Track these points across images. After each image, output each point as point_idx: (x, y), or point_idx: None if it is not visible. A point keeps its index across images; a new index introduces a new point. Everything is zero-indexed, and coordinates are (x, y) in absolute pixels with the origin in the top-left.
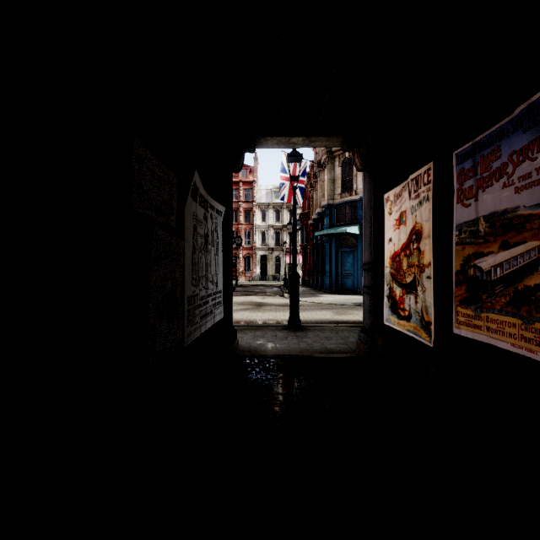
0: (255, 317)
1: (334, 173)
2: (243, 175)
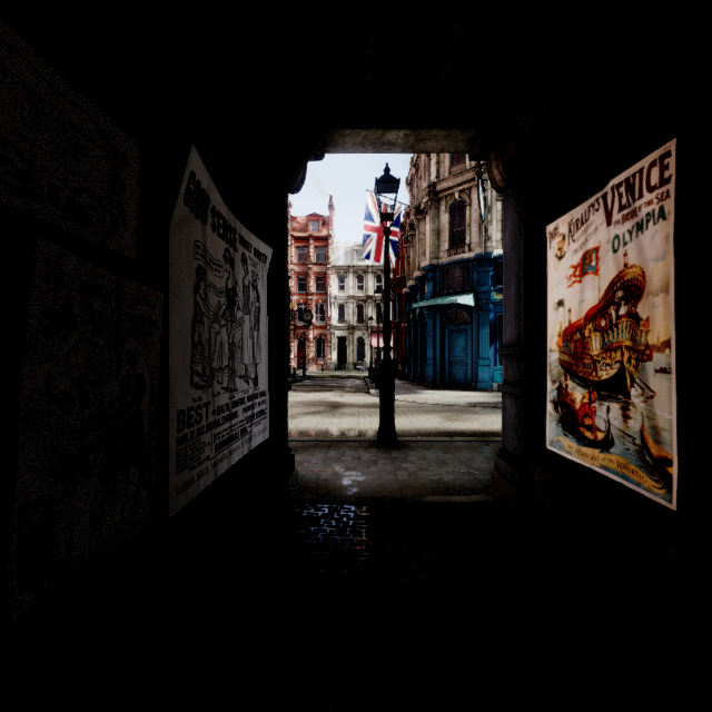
0: (328, 426)
1: (439, 222)
2: (314, 229)
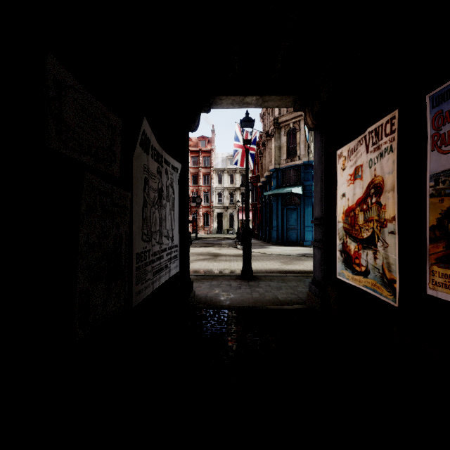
0: (211, 267)
1: (280, 141)
2: (202, 145)
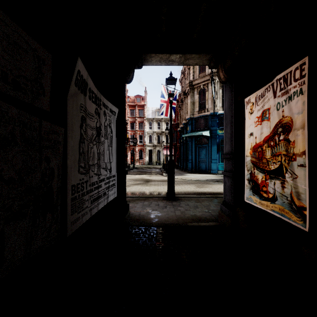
0: (144, 190)
1: (194, 98)
2: (138, 101)
